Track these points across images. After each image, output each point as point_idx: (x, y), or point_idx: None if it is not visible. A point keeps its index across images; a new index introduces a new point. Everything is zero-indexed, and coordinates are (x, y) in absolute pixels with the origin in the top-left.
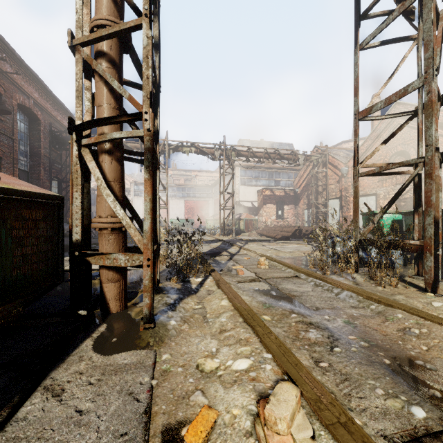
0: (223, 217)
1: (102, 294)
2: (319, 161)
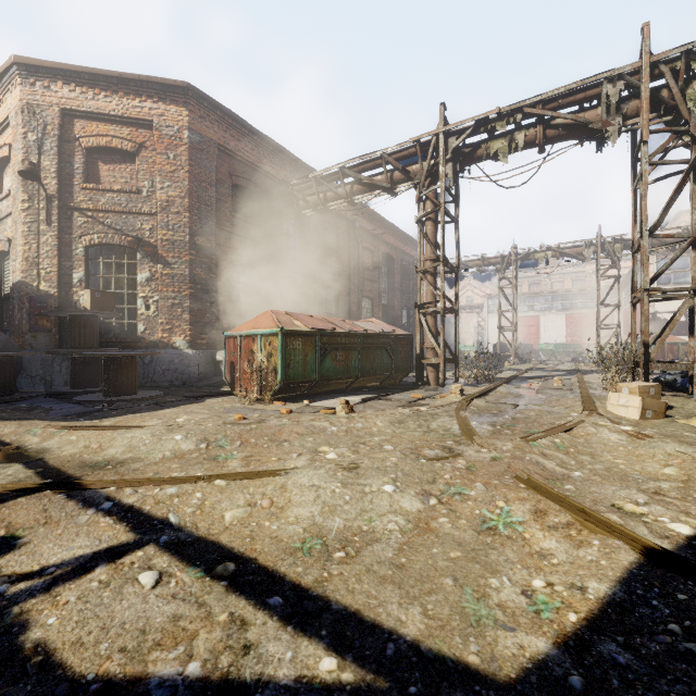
0: (598, 341)
1: (428, 378)
2: None
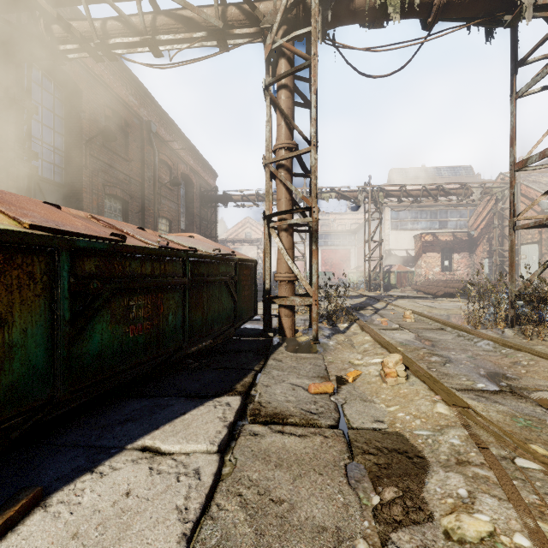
0: (369, 270)
1: (281, 325)
2: (505, 194)
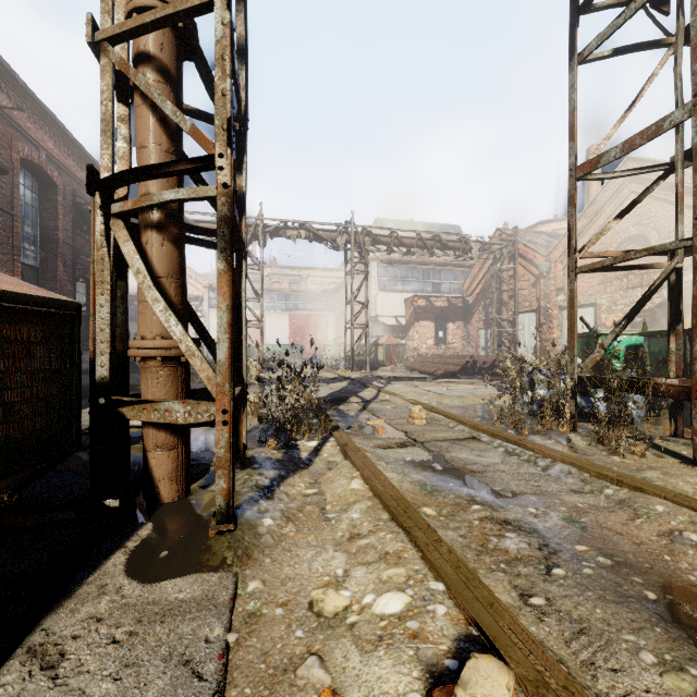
0: (352, 341)
1: (147, 471)
2: (503, 252)
